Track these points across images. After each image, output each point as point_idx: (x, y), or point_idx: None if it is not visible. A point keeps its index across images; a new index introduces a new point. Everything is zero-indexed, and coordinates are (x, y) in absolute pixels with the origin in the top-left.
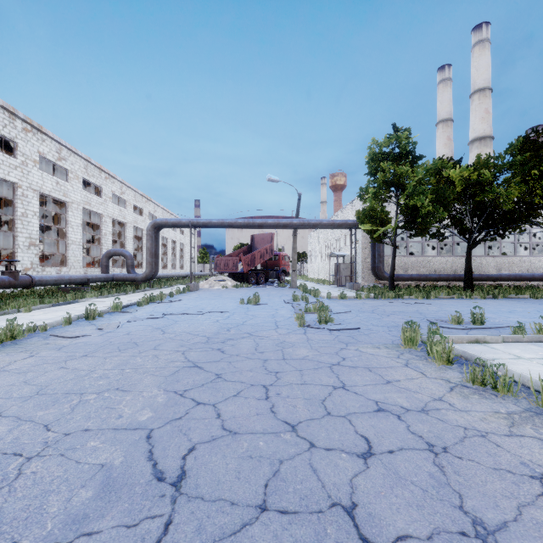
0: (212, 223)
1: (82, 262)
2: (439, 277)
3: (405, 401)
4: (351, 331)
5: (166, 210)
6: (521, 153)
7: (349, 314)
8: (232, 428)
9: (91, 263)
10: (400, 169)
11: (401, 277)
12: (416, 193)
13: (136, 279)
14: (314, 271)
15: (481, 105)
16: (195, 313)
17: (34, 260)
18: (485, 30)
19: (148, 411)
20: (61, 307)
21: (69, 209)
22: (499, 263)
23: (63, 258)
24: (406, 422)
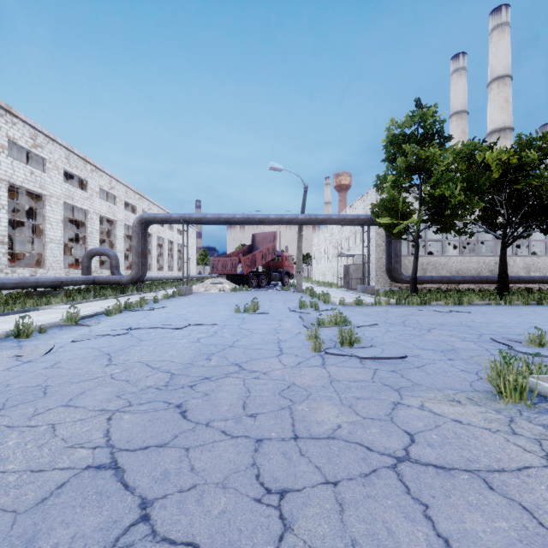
0: (207, 218)
1: (67, 263)
2: (464, 280)
3: None
4: (392, 360)
5: (162, 209)
6: None
7: (376, 328)
8: None
9: (77, 264)
10: (425, 152)
11: (421, 280)
12: (442, 181)
13: (120, 282)
14: (319, 273)
15: (500, 94)
16: (172, 327)
17: (1, 259)
18: (505, 13)
19: None
20: (9, 317)
21: (46, 203)
22: (528, 264)
23: (40, 258)
24: None
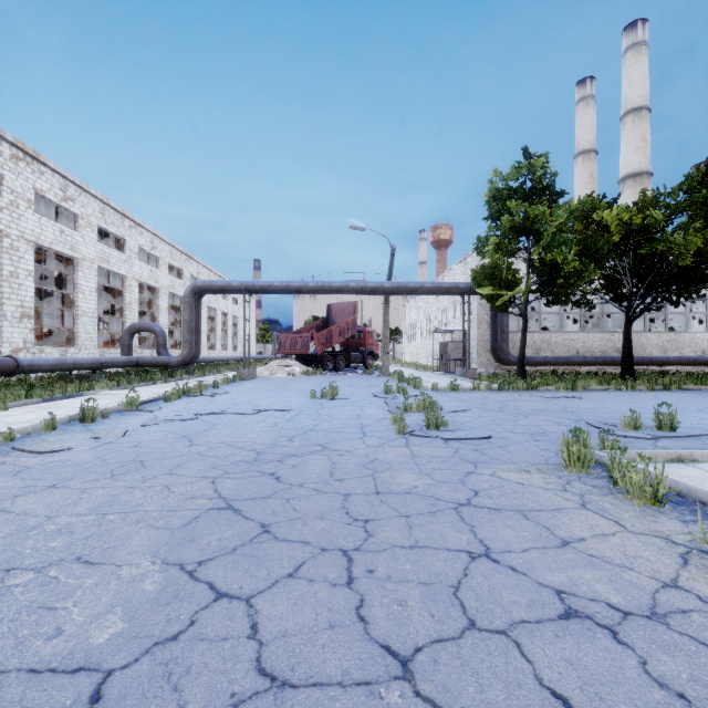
0: (273, 287)
1: (99, 341)
2: (585, 361)
3: (611, 591)
4: (477, 441)
5: (214, 272)
6: (700, 189)
7: (469, 413)
8: (278, 670)
9: (111, 342)
10: (533, 210)
11: (532, 361)
12: (554, 244)
13: (169, 363)
14: (411, 352)
15: (636, 130)
16: (244, 412)
17: (28, 337)
18: (641, 30)
19: (116, 616)
20: (55, 403)
21: (78, 267)
22: (664, 342)
23: (70, 335)
24: (635, 649)
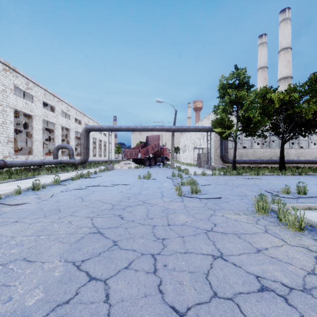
0: (122, 128)
1: (43, 152)
2: (262, 162)
3: (283, 276)
4: (215, 199)
5: (95, 122)
6: (315, 84)
7: (210, 186)
8: None
9: (49, 153)
10: (239, 93)
11: (239, 162)
12: (249, 108)
13: (74, 163)
14: (184, 158)
15: (285, 58)
16: (108, 185)
17: (11, 151)
18: (288, 13)
19: (39, 290)
20: (22, 181)
21: (33, 119)
22: (298, 153)
23: (30, 150)
24: (297, 308)
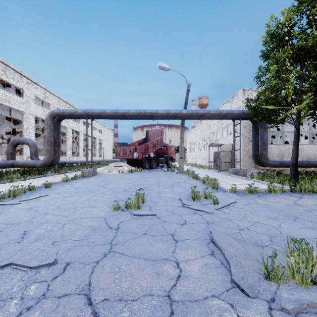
0: (106, 113)
1: None
2: None
3: None
4: None
5: None
6: None
7: None
8: None
9: None
10: (314, 36)
11: (284, 164)
12: None
13: (34, 165)
14: (192, 158)
15: None
16: None
17: None
18: None
19: None
20: None
21: None
22: None
23: None
24: None
